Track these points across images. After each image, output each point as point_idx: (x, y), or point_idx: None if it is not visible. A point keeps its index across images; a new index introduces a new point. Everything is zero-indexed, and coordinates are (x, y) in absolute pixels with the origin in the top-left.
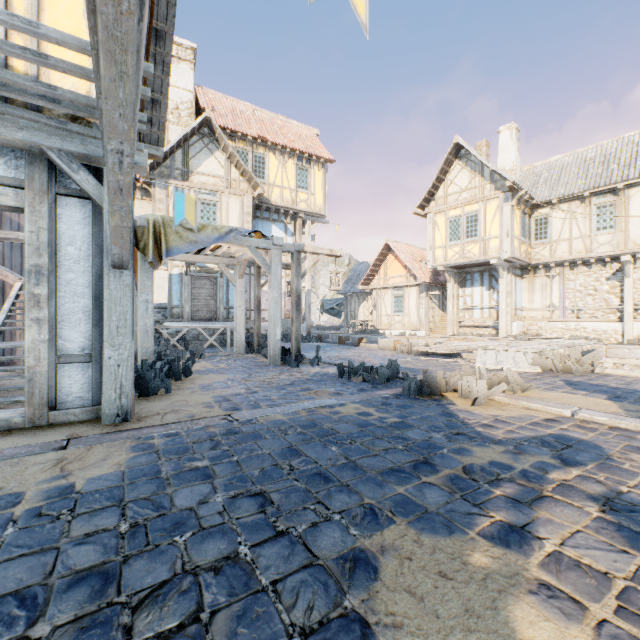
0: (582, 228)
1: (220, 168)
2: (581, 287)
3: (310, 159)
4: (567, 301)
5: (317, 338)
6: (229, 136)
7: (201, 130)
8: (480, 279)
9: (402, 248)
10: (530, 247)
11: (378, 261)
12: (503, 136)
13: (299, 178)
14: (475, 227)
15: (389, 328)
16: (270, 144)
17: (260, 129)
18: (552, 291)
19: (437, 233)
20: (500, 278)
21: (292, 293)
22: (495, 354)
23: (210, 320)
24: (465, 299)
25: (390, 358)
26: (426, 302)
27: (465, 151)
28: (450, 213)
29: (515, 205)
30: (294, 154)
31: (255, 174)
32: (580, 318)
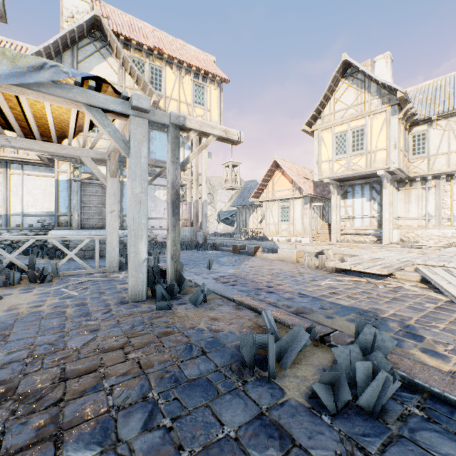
0: None
1: (113, 74)
2: None
3: (206, 77)
4: (443, 211)
5: (212, 246)
6: (124, 44)
7: (92, 33)
8: (361, 191)
9: (288, 165)
10: (408, 161)
11: (267, 177)
12: (379, 65)
13: (196, 94)
14: (361, 141)
15: (276, 235)
16: (166, 56)
17: (157, 43)
18: (428, 202)
19: (323, 148)
20: (384, 189)
21: (167, 188)
22: (451, 275)
23: (102, 228)
24: (346, 209)
25: (303, 278)
26: (310, 212)
27: (351, 70)
28: (336, 129)
29: (400, 119)
30: (191, 70)
31: (152, 85)
32: None
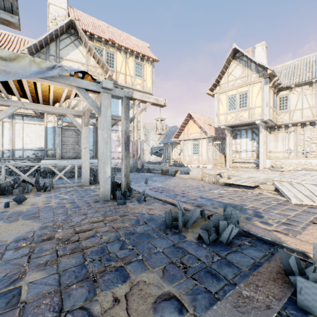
0: (310, 102)
1: (83, 57)
2: (308, 138)
3: (143, 58)
4: (299, 147)
5: (147, 170)
6: (89, 38)
7: (69, 31)
8: (246, 134)
9: (198, 116)
10: (276, 114)
11: (184, 124)
12: (258, 50)
13: (136, 69)
14: (245, 101)
15: (190, 163)
16: (117, 45)
17: (111, 36)
18: (289, 141)
19: (221, 105)
20: (260, 133)
21: (122, 134)
22: (292, 186)
23: (75, 158)
24: (236, 146)
25: (204, 189)
26: (212, 148)
27: (239, 54)
28: (229, 93)
29: (270, 87)
30: (133, 54)
31: (107, 64)
32: (307, 157)
